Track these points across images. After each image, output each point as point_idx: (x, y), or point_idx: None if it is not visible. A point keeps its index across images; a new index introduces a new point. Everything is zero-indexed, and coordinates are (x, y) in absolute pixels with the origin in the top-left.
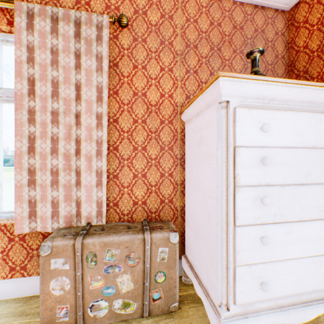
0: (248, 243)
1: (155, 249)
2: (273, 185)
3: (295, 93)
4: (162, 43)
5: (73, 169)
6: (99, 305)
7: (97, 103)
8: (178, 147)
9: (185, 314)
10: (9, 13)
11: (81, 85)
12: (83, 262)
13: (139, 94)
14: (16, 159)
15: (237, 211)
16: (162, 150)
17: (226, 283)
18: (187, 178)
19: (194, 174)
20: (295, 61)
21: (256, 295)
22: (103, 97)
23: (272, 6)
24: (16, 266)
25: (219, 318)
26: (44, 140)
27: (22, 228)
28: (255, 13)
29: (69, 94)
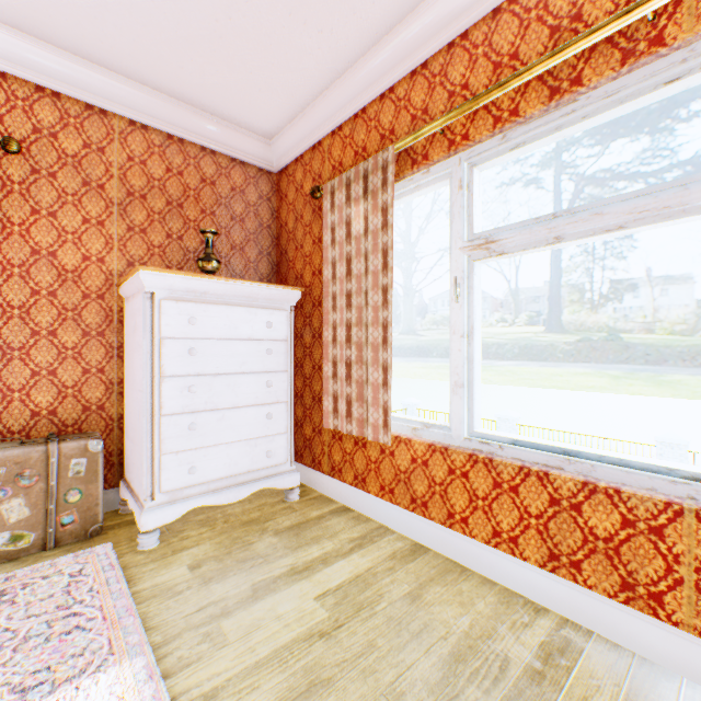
0: (176, 431)
1: (66, 461)
2: (206, 374)
3: (229, 289)
4: (88, 184)
5: None
6: None
7: None
8: (115, 332)
9: (113, 535)
10: None
11: None
12: None
13: (45, 253)
14: None
15: (163, 401)
16: (87, 335)
17: (152, 474)
18: (127, 375)
19: (132, 368)
20: (281, 236)
21: (186, 481)
22: None
23: (255, 164)
24: None
25: (144, 510)
26: None
27: None
28: (233, 168)
29: None
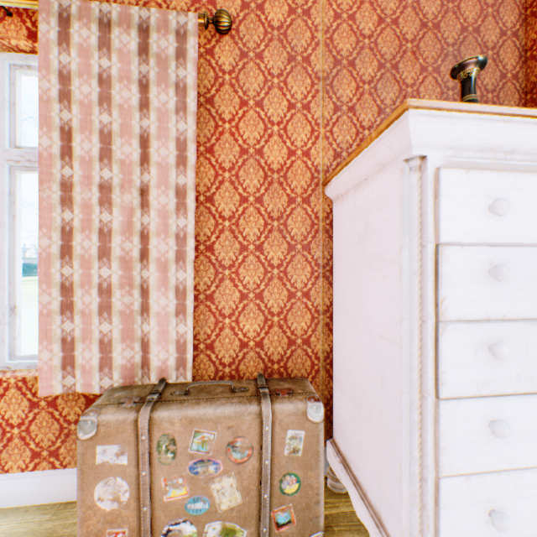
0: (464, 432)
1: (280, 432)
2: (514, 319)
3: None
4: (291, 60)
5: (136, 285)
6: (181, 531)
7: (178, 168)
8: (320, 245)
9: None
10: (31, 18)
11: (150, 137)
12: (152, 454)
13: (251, 151)
14: (42, 268)
15: (442, 371)
16: (291, 250)
17: (419, 509)
18: (337, 302)
19: (350, 294)
20: None
21: (481, 536)
22: (187, 158)
23: None
24: (43, 450)
25: None
26: (87, 234)
27: (51, 385)
28: None
29: (130, 154)
